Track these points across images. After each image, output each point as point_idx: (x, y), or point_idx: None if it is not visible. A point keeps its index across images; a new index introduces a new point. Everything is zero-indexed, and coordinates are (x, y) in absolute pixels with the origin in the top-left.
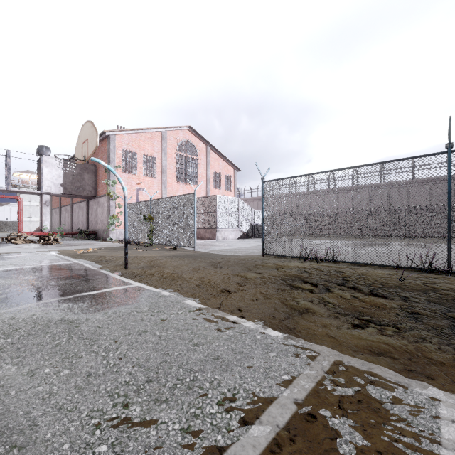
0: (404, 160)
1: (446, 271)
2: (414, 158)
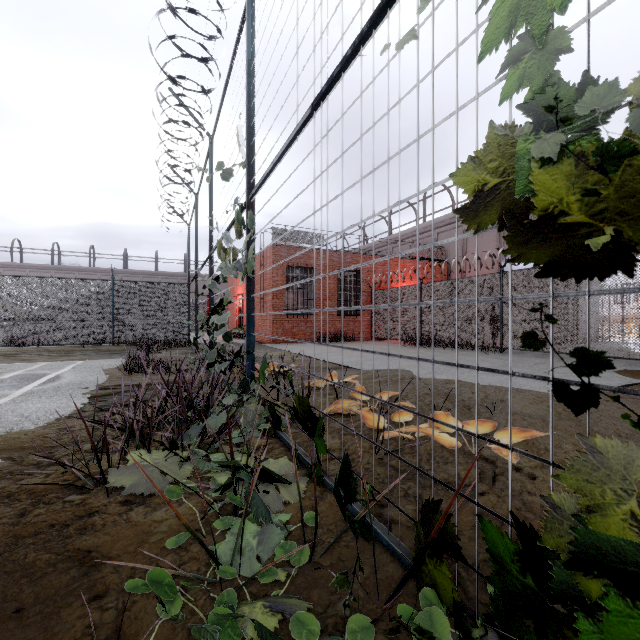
0: (90, 280)
1: (110, 342)
2: (96, 280)
